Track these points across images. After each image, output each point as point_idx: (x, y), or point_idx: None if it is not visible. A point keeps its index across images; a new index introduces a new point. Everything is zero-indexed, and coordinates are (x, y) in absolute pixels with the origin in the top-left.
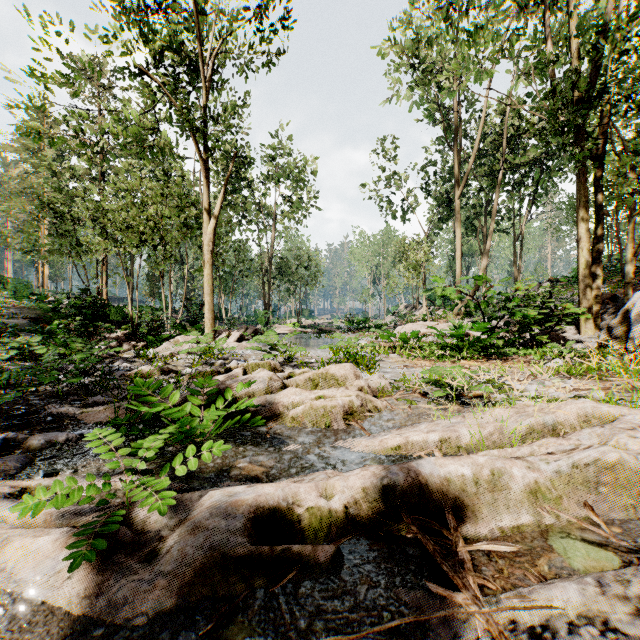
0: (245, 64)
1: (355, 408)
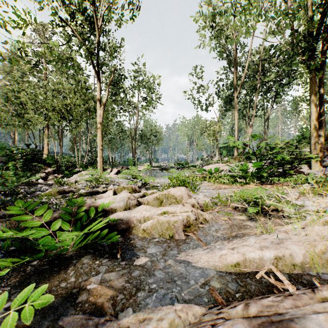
0: (120, 19)
1: (191, 221)
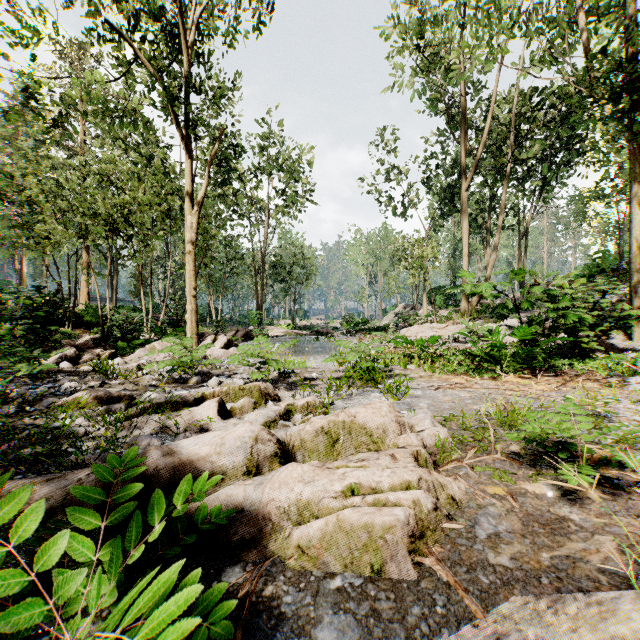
0: (233, 28)
1: (425, 516)
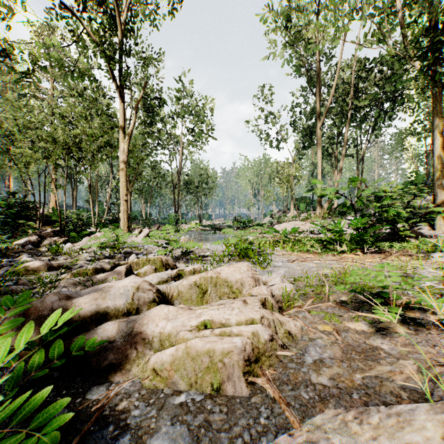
0: (154, 10)
1: (262, 345)
